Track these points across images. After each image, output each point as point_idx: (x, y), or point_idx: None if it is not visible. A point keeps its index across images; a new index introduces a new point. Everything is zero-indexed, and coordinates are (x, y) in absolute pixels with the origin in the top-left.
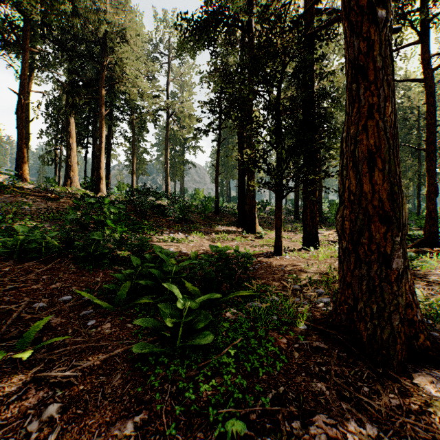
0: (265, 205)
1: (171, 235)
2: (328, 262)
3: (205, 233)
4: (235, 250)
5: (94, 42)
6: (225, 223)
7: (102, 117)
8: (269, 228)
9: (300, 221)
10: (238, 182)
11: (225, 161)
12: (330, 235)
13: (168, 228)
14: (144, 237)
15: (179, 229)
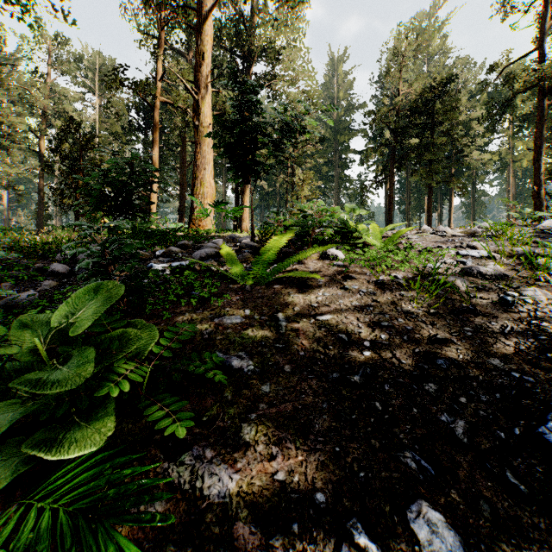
0: None
1: None
2: None
3: None
4: None
5: None
6: None
7: (451, 188)
8: None
9: None
10: None
11: None
12: None
13: None
14: None
15: None
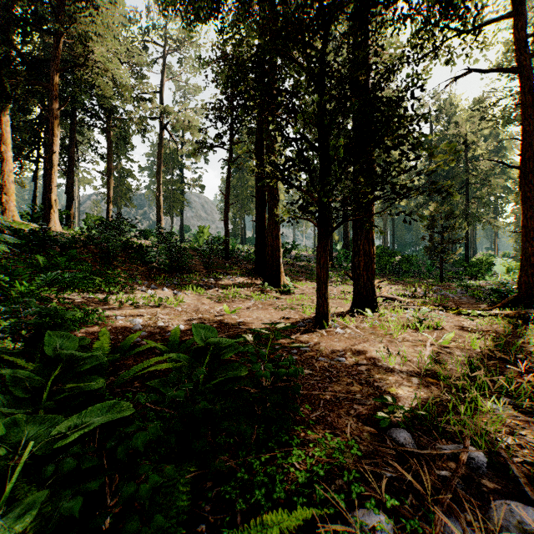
0: (290, 247)
1: (149, 292)
2: (408, 341)
3: (206, 287)
4: (252, 353)
5: (44, 5)
6: (238, 271)
7: (54, 114)
8: (298, 279)
9: (335, 269)
10: (256, 215)
11: (238, 192)
12: (382, 288)
13: (148, 281)
14: (53, 307)
15: (166, 283)
